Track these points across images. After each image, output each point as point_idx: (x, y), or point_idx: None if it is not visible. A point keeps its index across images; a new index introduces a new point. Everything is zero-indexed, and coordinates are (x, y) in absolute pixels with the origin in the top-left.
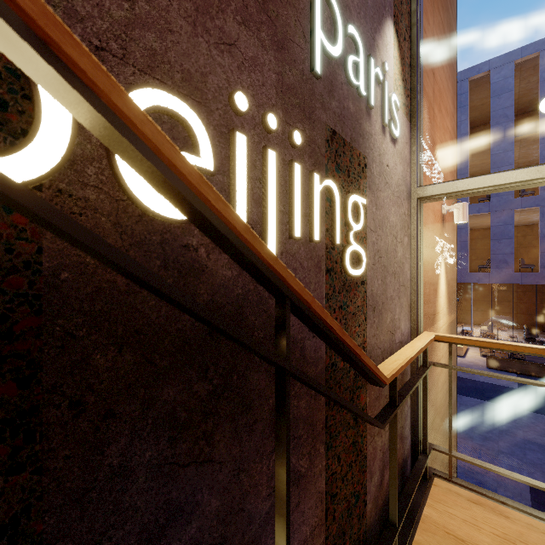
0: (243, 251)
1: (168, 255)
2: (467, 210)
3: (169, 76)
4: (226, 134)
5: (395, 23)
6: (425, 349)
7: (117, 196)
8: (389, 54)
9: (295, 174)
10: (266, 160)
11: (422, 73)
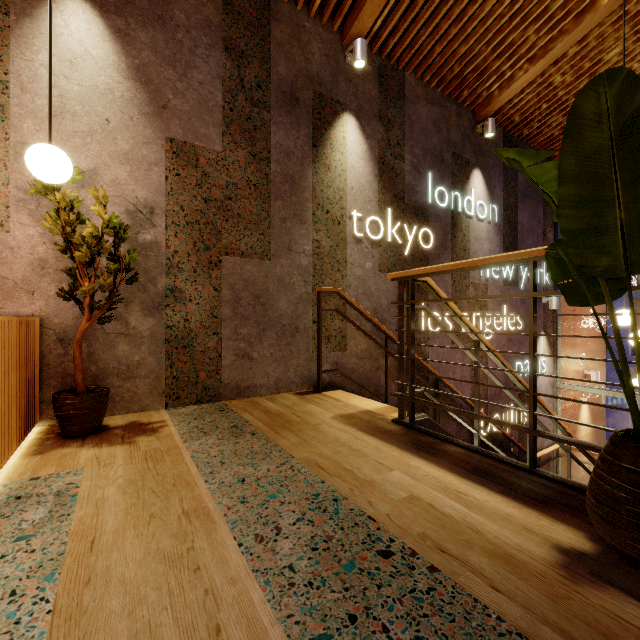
0: (508, 437)
1: (495, 435)
2: (598, 376)
3: (495, 410)
4: (501, 413)
5: (544, 329)
6: (558, 450)
7: (491, 430)
8: (541, 345)
9: (511, 412)
10: (506, 414)
11: (560, 332)
